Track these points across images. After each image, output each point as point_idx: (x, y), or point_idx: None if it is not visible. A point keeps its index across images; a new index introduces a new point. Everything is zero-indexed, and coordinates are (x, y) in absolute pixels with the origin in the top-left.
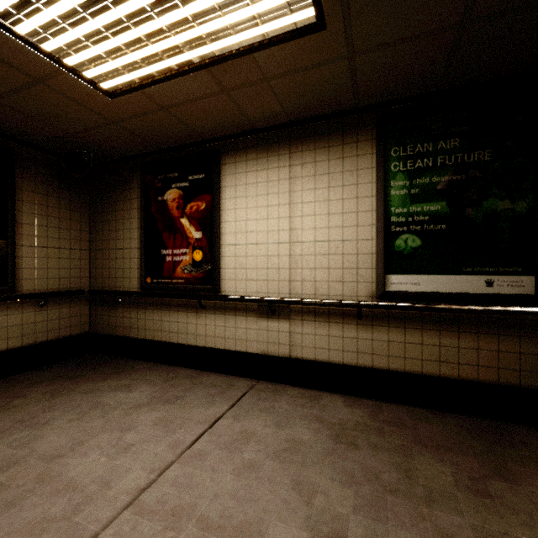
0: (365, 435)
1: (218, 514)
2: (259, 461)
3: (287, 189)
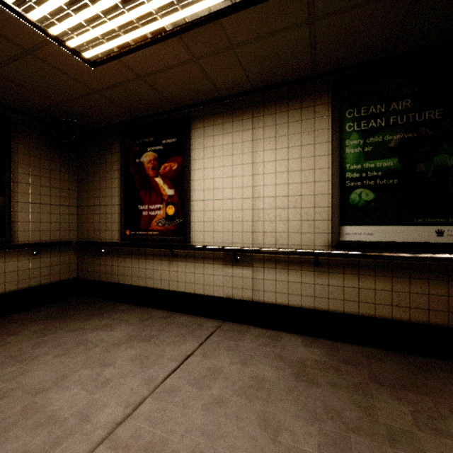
0: (324, 373)
1: (188, 450)
2: (226, 397)
3: (250, 150)
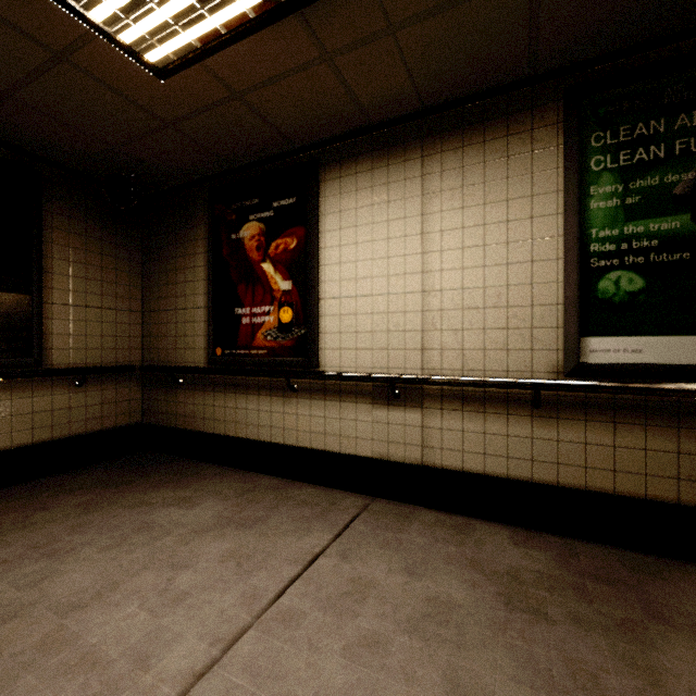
0: (557, 596)
1: None
2: (385, 636)
3: (417, 211)
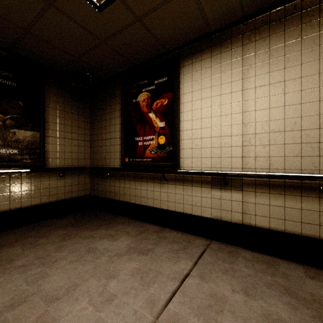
0: None
1: None
2: None
3: (239, 77)
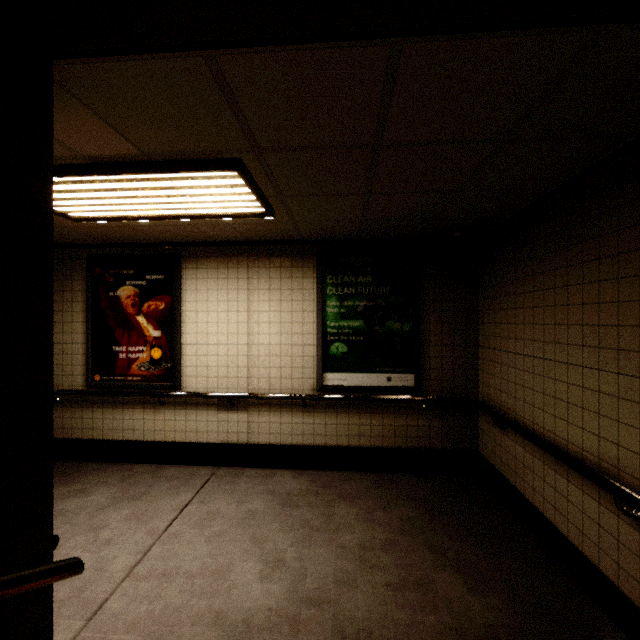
0: (305, 498)
1: (198, 567)
2: (225, 530)
3: (245, 298)
